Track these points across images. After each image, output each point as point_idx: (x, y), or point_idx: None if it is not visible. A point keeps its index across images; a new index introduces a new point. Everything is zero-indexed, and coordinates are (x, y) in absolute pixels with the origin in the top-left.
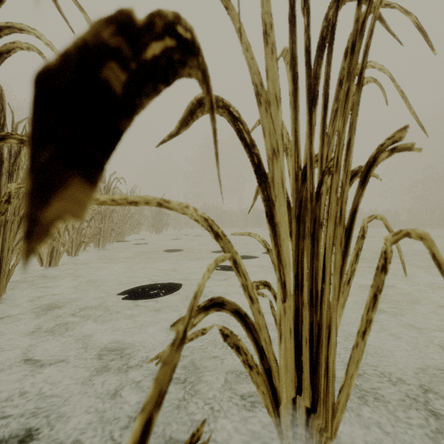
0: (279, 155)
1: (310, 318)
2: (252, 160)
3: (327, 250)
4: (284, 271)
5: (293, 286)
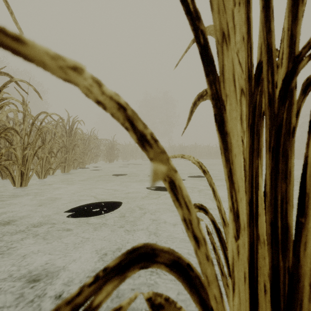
0: (230, 41)
1: (272, 261)
2: (197, 37)
3: (310, 168)
4: (237, 197)
5: (247, 217)
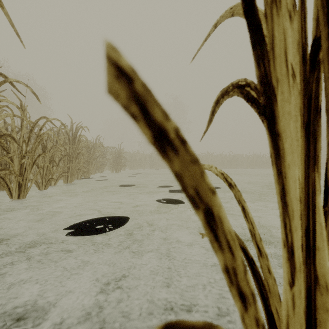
0: (281, 4)
1: None
2: None
3: None
4: (292, 225)
5: (304, 252)
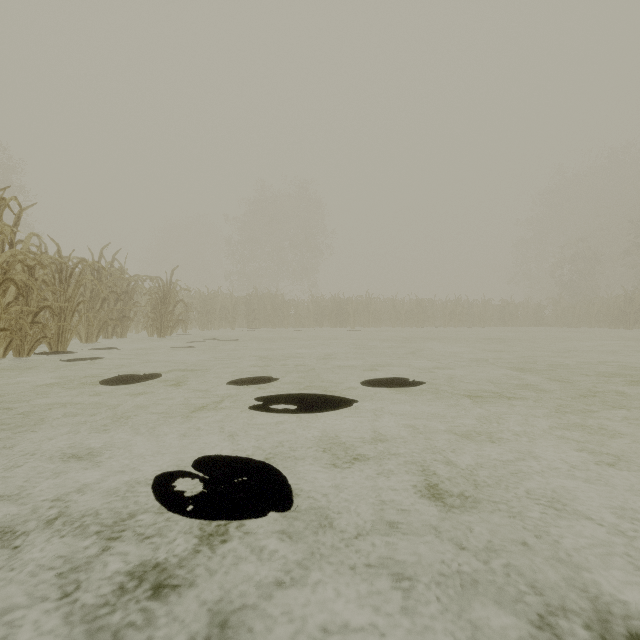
0: None
1: None
2: None
3: None
4: None
5: None
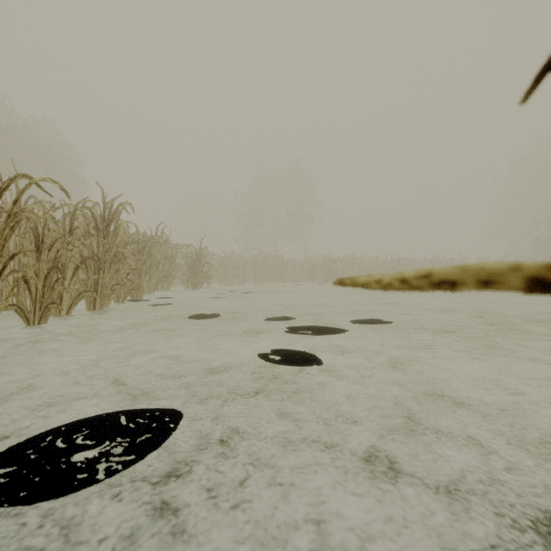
0: None
1: None
2: None
3: None
4: None
5: None
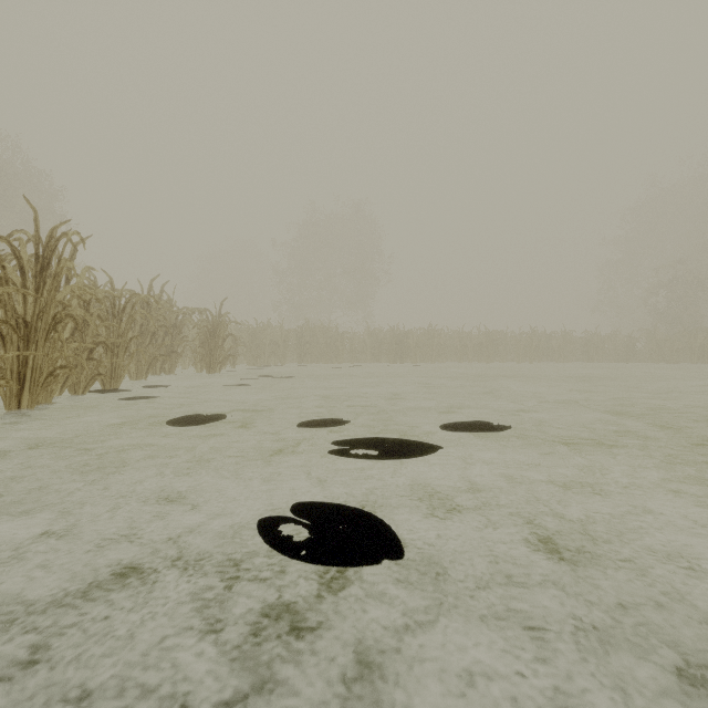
0: None
1: None
2: None
3: None
4: None
5: None
